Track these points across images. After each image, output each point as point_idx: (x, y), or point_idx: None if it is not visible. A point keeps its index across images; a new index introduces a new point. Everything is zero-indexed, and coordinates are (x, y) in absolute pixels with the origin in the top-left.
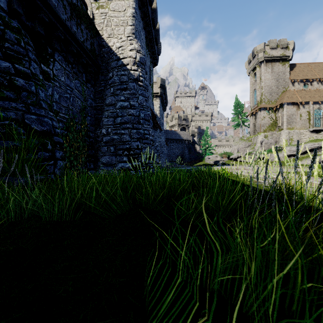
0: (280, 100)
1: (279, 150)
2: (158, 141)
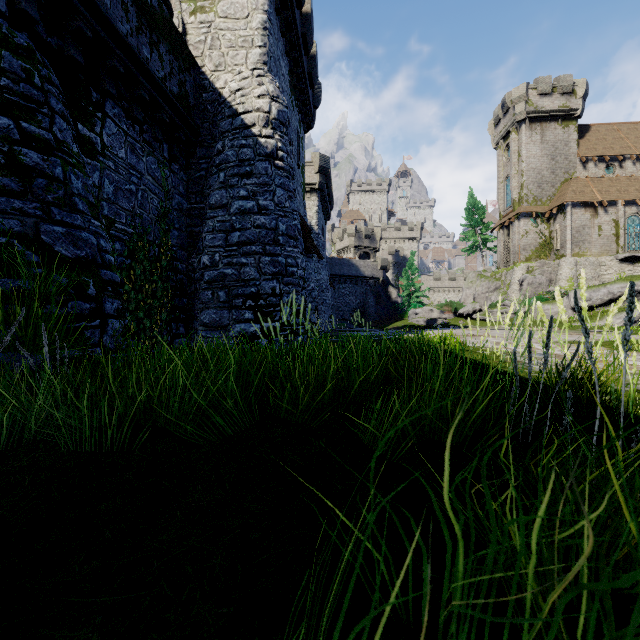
0: (558, 198)
1: None
2: (314, 279)
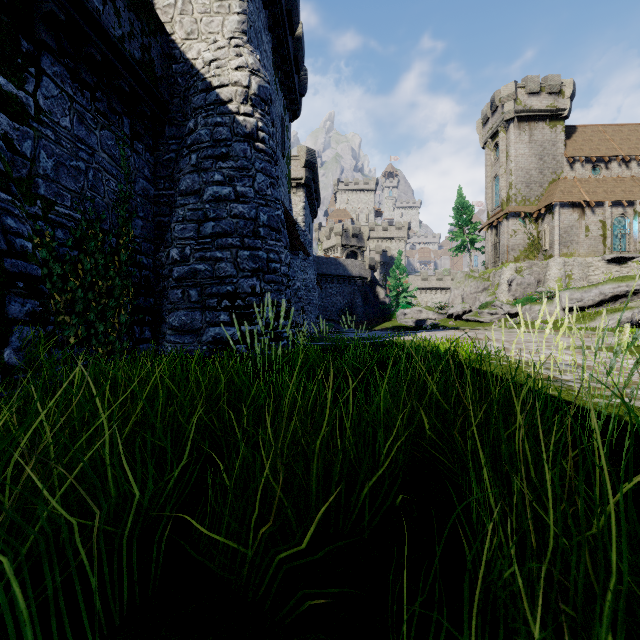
0: (546, 198)
1: (548, 299)
2: (300, 277)
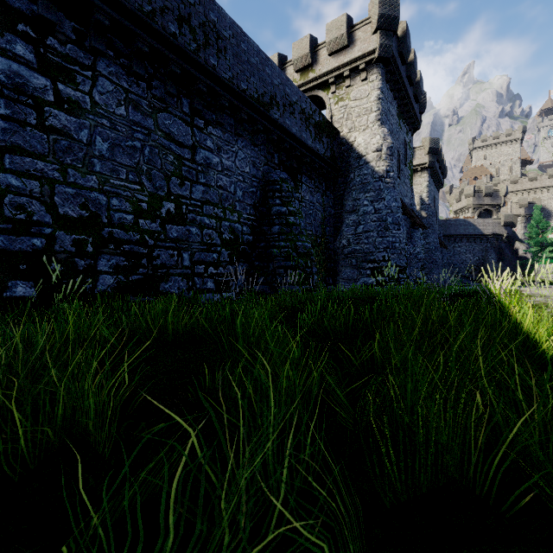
0: None
1: None
2: (420, 245)
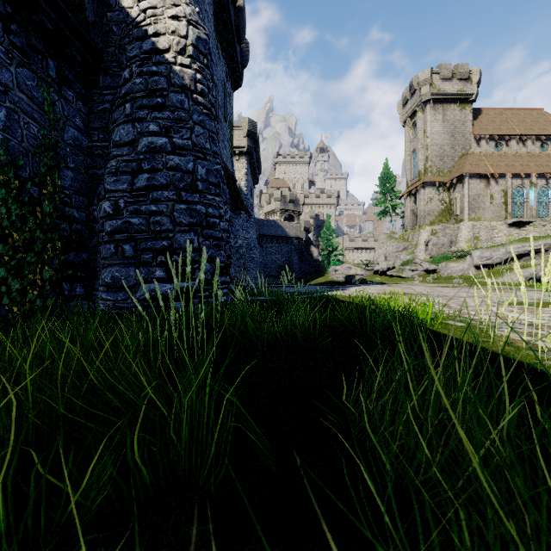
0: (457, 170)
1: (461, 257)
2: (242, 236)
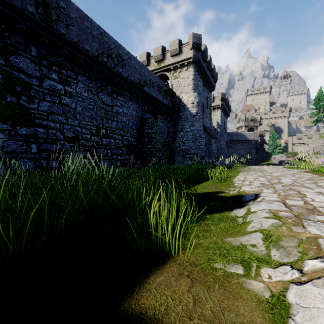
0: None
1: None
2: (214, 146)
